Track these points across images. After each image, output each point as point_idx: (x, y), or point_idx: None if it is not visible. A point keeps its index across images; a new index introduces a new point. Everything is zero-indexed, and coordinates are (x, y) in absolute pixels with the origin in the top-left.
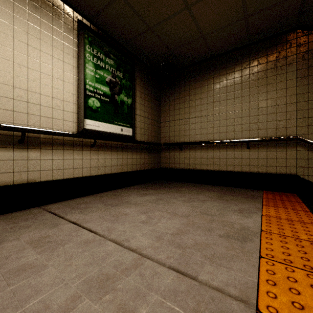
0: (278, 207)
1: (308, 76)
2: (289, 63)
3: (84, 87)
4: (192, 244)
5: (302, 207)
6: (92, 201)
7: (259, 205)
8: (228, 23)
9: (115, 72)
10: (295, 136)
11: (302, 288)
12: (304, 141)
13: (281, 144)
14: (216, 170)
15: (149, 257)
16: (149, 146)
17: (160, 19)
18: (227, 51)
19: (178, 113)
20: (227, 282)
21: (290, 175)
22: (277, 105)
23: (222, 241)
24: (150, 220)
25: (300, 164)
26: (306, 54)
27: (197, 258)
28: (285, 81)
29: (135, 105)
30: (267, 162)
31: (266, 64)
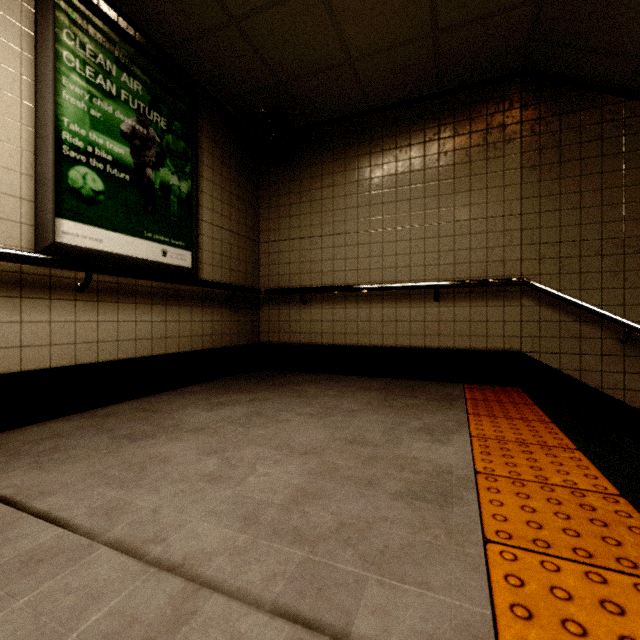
0: (495, 416)
1: (540, 165)
2: (509, 139)
3: (55, 135)
4: (333, 528)
5: (537, 413)
6: (77, 431)
7: (462, 415)
8: (401, 40)
9: (146, 113)
10: (519, 278)
11: (586, 614)
12: (534, 288)
13: (496, 292)
14: (376, 345)
15: (219, 585)
16: (234, 294)
17: (257, 2)
18: (397, 101)
19: (298, 225)
20: (423, 633)
21: (511, 353)
22: (488, 218)
23: (401, 509)
24: (230, 471)
25: (527, 331)
26: (538, 124)
27: (347, 567)
28: (502, 172)
29: (198, 198)
30: (471, 328)
31: (469, 136)
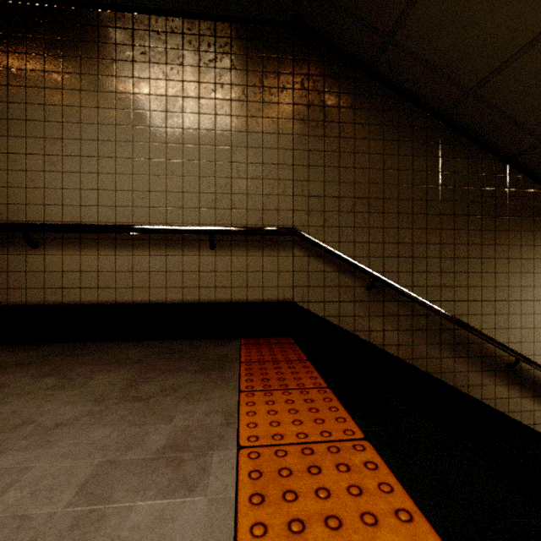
0: (271, 389)
1: (309, 120)
2: (283, 87)
3: None
4: None
5: (312, 373)
6: None
7: (232, 396)
8: None
9: None
10: (292, 228)
11: None
12: (305, 238)
13: (271, 241)
14: (141, 302)
15: None
16: None
17: None
18: (167, 8)
19: (24, 134)
20: None
21: (285, 303)
22: (264, 164)
23: None
24: None
25: (298, 281)
26: (307, 80)
27: None
28: (277, 119)
29: None
30: (248, 279)
31: (246, 73)
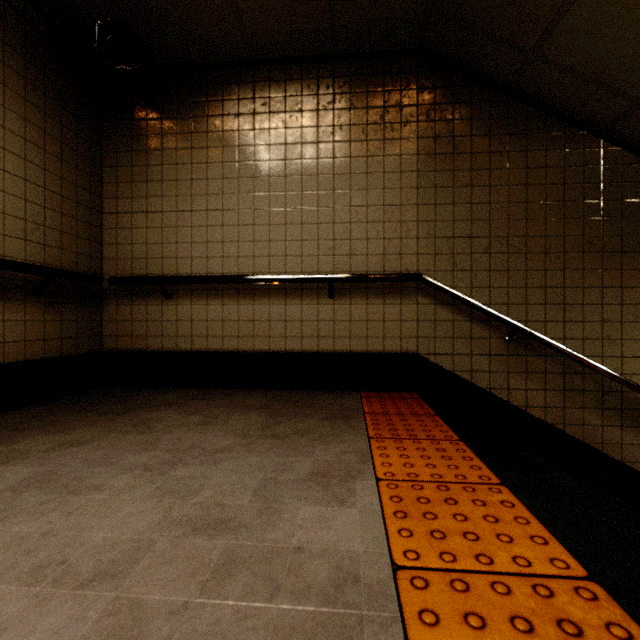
0: (400, 437)
1: (435, 154)
2: (406, 121)
3: None
4: None
5: (442, 427)
6: None
7: (362, 441)
8: None
9: None
10: (416, 274)
11: None
12: (431, 284)
13: (393, 289)
14: (261, 351)
15: None
16: (48, 280)
17: None
18: (286, 56)
19: (160, 193)
20: None
21: (408, 356)
22: (385, 206)
23: None
24: None
25: (423, 332)
26: (433, 110)
27: None
28: (399, 156)
29: None
30: (368, 329)
31: (366, 111)
